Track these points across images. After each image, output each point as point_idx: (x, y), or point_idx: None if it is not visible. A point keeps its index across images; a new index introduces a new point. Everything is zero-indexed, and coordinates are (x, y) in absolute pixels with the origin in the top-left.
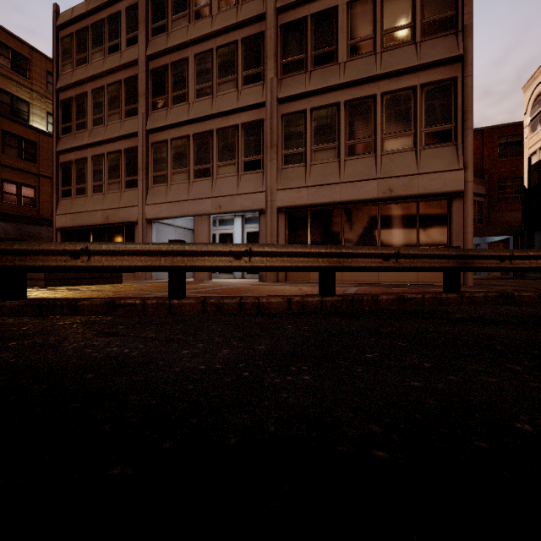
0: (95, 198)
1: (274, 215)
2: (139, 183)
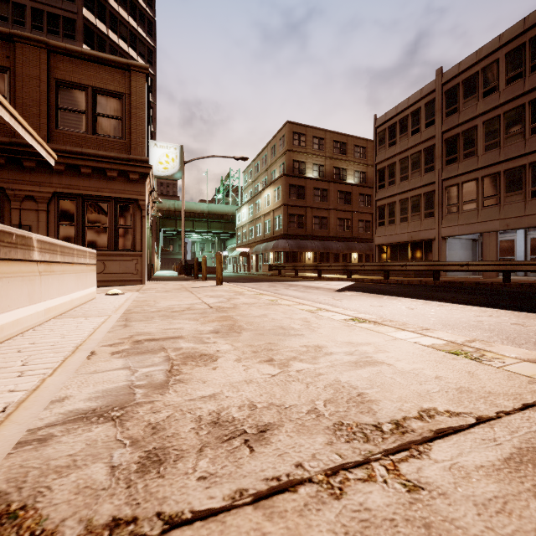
0: (401, 225)
1: None
2: (436, 214)
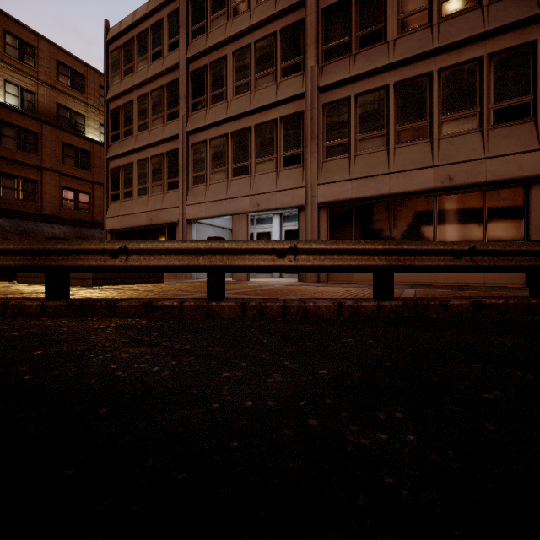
0: (140, 200)
1: (315, 211)
2: (180, 184)
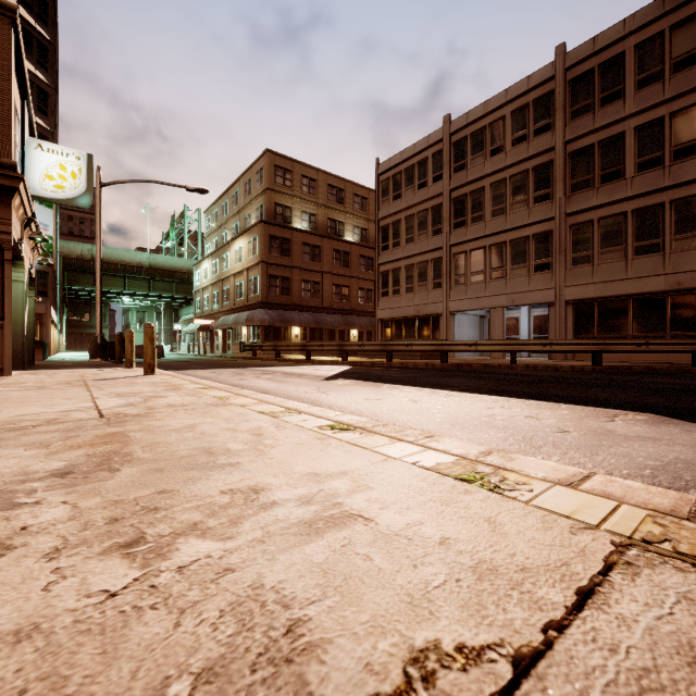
0: (407, 297)
1: (562, 306)
2: (444, 285)
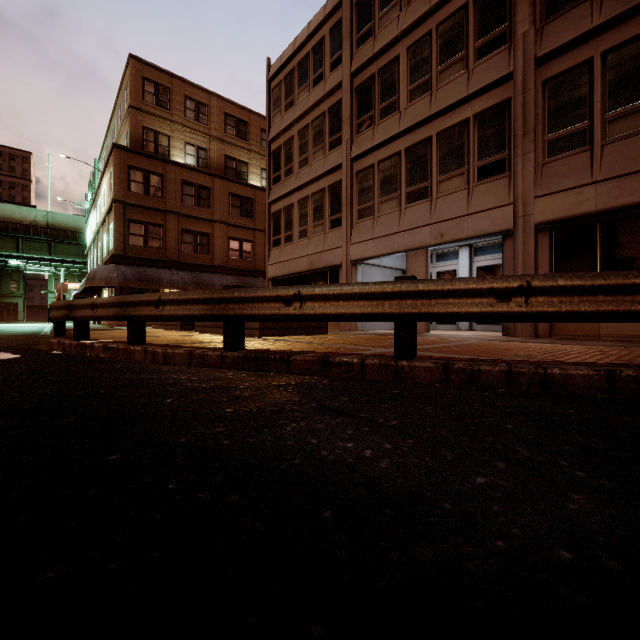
0: (300, 244)
1: (529, 236)
2: (343, 220)
